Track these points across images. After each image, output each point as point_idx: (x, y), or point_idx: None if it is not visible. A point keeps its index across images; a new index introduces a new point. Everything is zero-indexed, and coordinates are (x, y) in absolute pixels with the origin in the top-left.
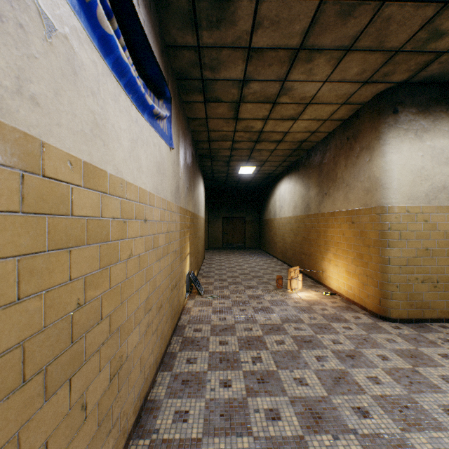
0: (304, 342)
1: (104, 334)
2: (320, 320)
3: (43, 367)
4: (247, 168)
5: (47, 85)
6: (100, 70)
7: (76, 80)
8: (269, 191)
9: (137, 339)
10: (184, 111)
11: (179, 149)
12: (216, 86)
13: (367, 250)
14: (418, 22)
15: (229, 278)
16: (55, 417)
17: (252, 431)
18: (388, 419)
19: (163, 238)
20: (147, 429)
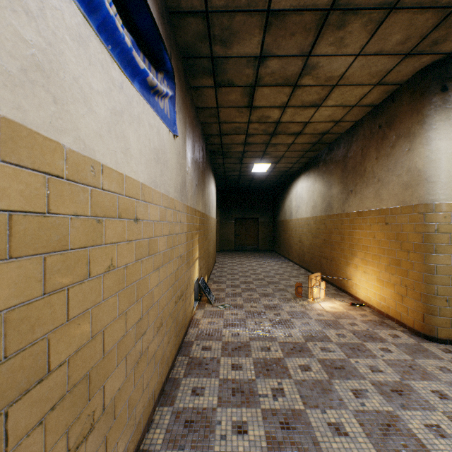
0: (334, 368)
1: (54, 394)
2: (351, 338)
3: None
4: (261, 165)
5: None
6: None
7: None
8: (284, 190)
9: (123, 377)
10: (192, 99)
11: (186, 140)
12: (228, 66)
13: (407, 255)
14: None
15: (242, 284)
16: None
17: None
18: None
19: (163, 242)
20: None
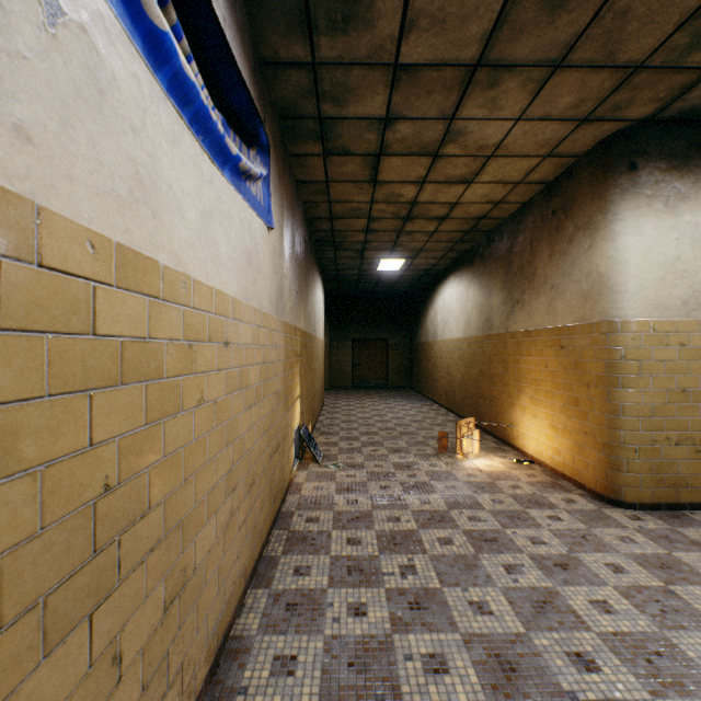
0: (484, 540)
1: (153, 535)
2: (510, 504)
3: (38, 598)
4: (391, 261)
5: (47, 107)
6: (147, 91)
7: (102, 103)
8: (426, 297)
9: (213, 538)
10: (292, 171)
11: (284, 230)
12: (342, 129)
13: (586, 391)
14: (674, 18)
15: (363, 435)
16: (62, 684)
17: (401, 693)
18: (628, 674)
19: (256, 373)
20: (229, 687)
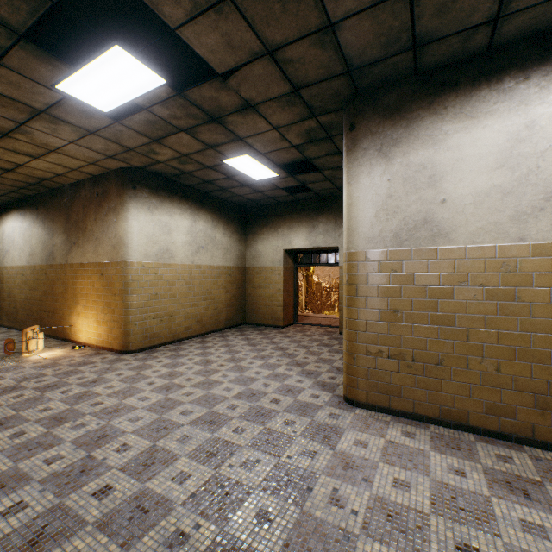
0: (48, 387)
1: None
2: (68, 368)
3: None
4: None
5: None
6: None
7: None
8: None
9: None
10: None
11: None
12: None
13: (115, 298)
14: (142, 142)
15: None
16: None
17: None
18: (115, 399)
19: None
20: None
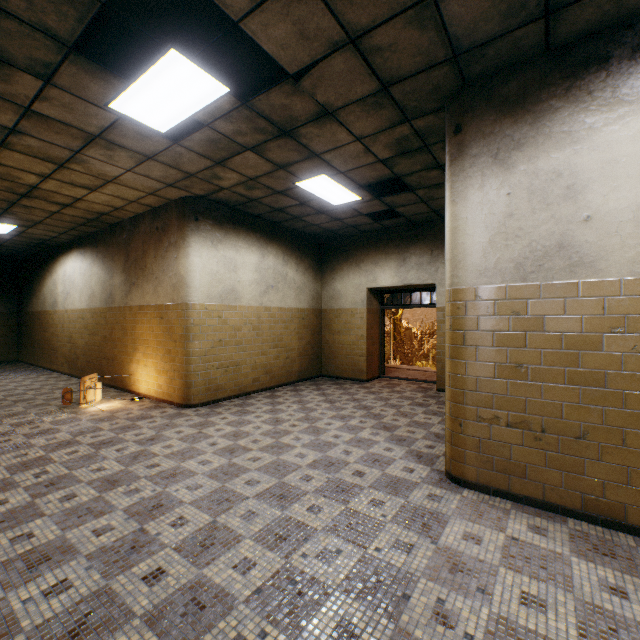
0: (104, 444)
1: None
2: (125, 423)
3: None
4: None
5: None
6: None
7: None
8: (44, 266)
9: None
10: None
11: None
12: None
13: (176, 345)
14: (203, 165)
15: None
16: None
17: (46, 514)
18: (172, 462)
19: None
20: None
